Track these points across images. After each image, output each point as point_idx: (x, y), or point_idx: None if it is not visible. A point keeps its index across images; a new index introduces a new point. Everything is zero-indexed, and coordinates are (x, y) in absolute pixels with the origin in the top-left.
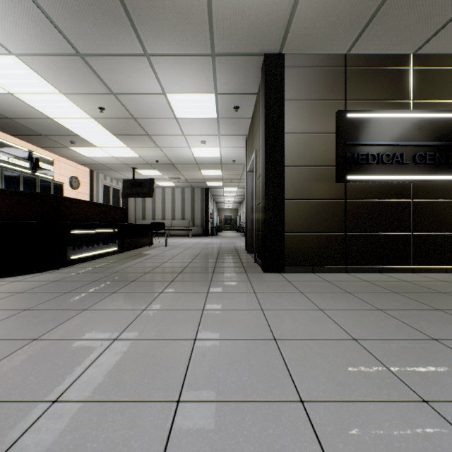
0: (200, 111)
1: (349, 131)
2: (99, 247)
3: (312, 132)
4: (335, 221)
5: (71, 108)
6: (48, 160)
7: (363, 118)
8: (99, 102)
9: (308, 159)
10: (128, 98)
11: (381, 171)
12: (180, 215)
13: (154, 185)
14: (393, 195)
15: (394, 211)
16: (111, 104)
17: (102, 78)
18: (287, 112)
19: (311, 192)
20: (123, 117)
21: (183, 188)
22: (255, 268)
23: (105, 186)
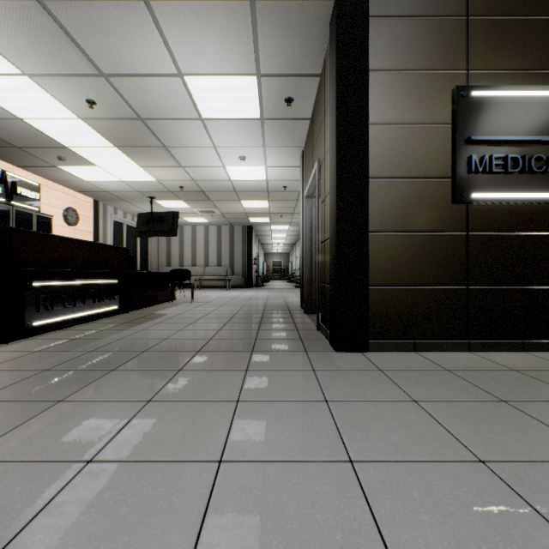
0: (235, 106)
1: (474, 120)
2: (87, 306)
3: (413, 122)
4: (451, 267)
5: (46, 101)
6: (31, 185)
7: (497, 98)
8: (85, 91)
9: (406, 166)
10: (128, 83)
11: (527, 185)
12: (215, 260)
13: (181, 222)
14: (544, 225)
15: (546, 251)
16: (103, 95)
17: (81, 44)
18: (372, 90)
19: (411, 220)
20: (125, 117)
21: (219, 225)
22: (319, 340)
23: (116, 223)
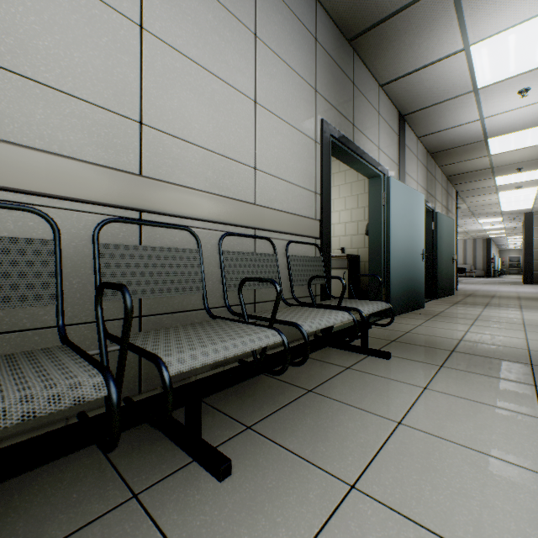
0: (492, 220)
1: None
2: None
3: None
4: None
5: None
6: None
7: None
8: None
9: None
10: (459, 222)
11: None
12: (461, 260)
13: None
14: None
15: None
16: None
17: None
18: (534, 231)
19: None
20: None
21: (464, 239)
22: (521, 284)
23: None
